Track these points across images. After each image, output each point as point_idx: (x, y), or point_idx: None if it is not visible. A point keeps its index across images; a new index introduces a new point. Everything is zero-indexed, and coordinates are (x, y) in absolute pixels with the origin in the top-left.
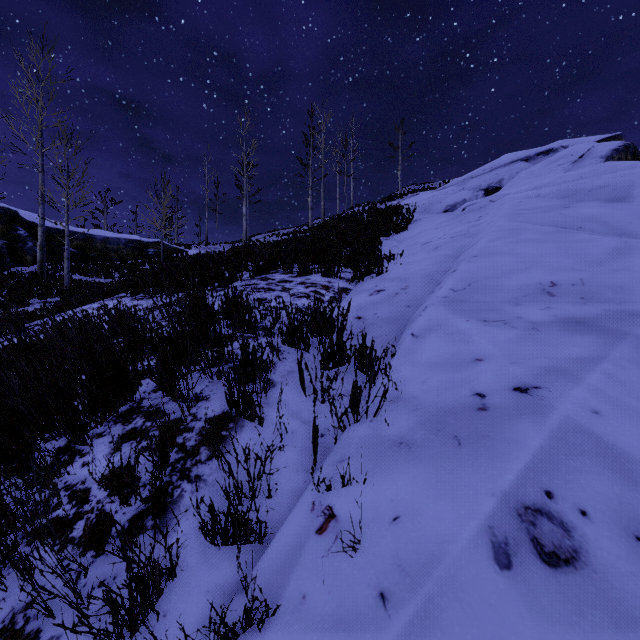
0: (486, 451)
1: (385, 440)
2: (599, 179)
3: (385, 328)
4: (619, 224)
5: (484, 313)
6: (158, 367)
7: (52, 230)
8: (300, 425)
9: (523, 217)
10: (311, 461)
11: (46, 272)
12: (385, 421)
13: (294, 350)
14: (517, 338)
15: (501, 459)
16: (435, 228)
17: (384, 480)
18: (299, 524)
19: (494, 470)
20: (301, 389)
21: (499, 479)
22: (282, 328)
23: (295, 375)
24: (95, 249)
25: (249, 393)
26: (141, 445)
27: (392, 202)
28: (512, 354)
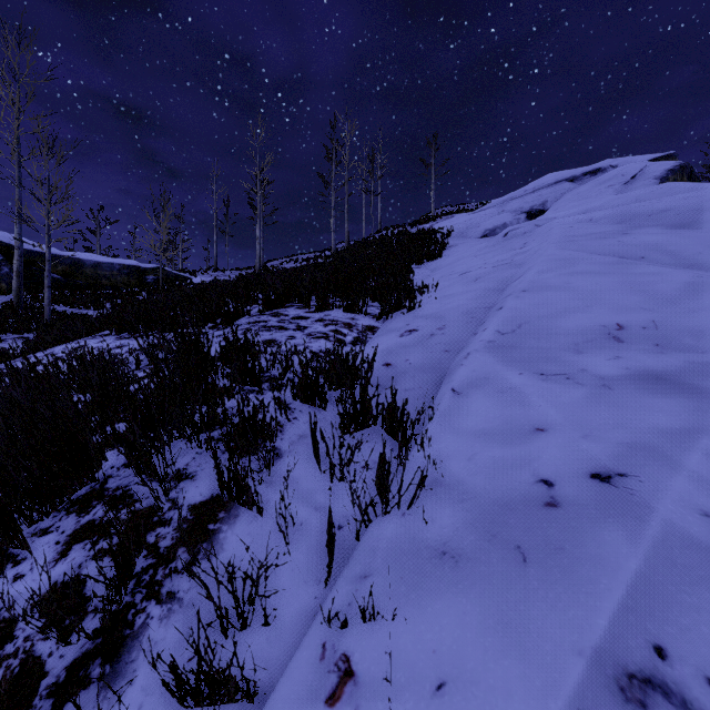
0: (563, 575)
1: (422, 547)
2: (659, 202)
3: (419, 378)
4: (687, 254)
5: (540, 363)
6: (129, 436)
7: (32, 253)
8: (312, 513)
9: (576, 245)
10: (324, 566)
11: (24, 302)
12: (422, 517)
13: (308, 407)
14: (585, 399)
15: (586, 590)
16: (474, 255)
17: (422, 615)
18: (303, 682)
19: (578, 609)
20: (315, 460)
21: (587, 625)
22: (293, 380)
23: (308, 441)
24: (84, 276)
25: (244, 475)
26: (98, 547)
27: (424, 225)
28: (582, 423)
